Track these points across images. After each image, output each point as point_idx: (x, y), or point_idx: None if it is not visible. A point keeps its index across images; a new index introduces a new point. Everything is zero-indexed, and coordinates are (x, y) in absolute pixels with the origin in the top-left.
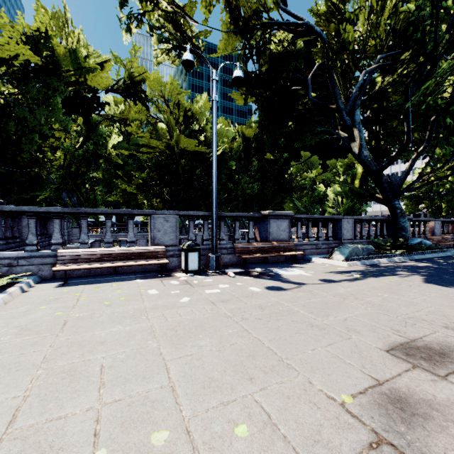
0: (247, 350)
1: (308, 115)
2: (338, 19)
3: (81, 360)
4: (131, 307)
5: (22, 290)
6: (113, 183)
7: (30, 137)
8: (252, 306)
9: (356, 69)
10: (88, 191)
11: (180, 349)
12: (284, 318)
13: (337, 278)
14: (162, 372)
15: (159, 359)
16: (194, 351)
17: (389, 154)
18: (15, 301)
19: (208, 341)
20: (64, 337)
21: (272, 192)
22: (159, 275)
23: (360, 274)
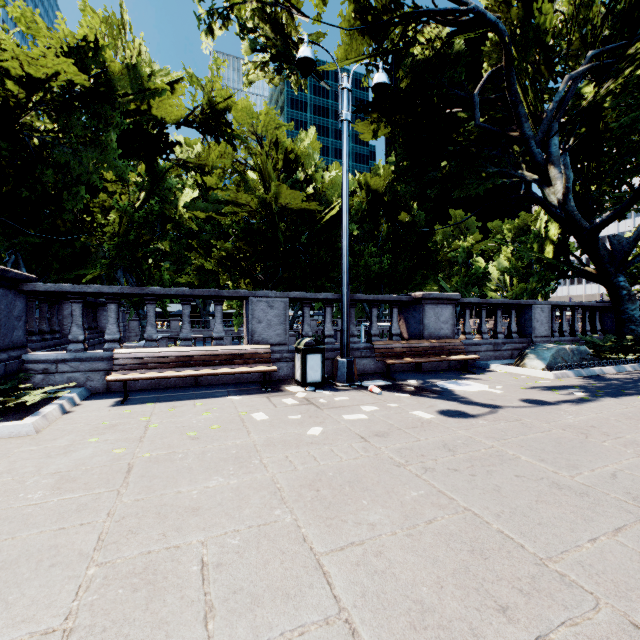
0: (462, 536)
1: (474, 150)
2: (521, 1)
3: (163, 548)
4: (231, 442)
5: (62, 410)
6: (185, 258)
7: (75, 191)
8: (431, 446)
9: (551, 76)
10: (151, 269)
11: (336, 529)
12: (498, 469)
13: (549, 398)
14: (317, 583)
15: (305, 550)
16: (363, 535)
17: (602, 206)
18: (52, 428)
19: (383, 514)
20: (131, 496)
21: (408, 269)
22: (263, 389)
23: (584, 392)
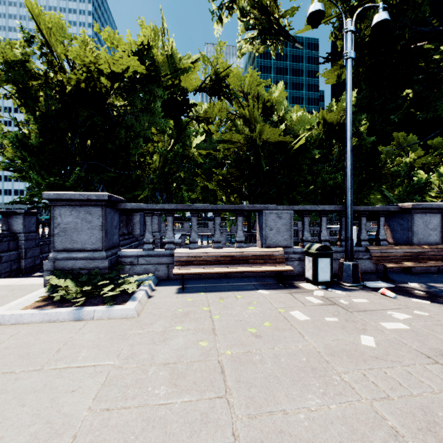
0: None
1: None
2: None
3: None
4: (294, 346)
5: (147, 295)
6: (192, 181)
7: (136, 142)
8: None
9: None
10: (176, 190)
11: None
12: None
13: None
14: None
15: None
16: None
17: None
18: (146, 312)
19: None
20: (242, 410)
21: (357, 182)
22: (281, 284)
23: None
